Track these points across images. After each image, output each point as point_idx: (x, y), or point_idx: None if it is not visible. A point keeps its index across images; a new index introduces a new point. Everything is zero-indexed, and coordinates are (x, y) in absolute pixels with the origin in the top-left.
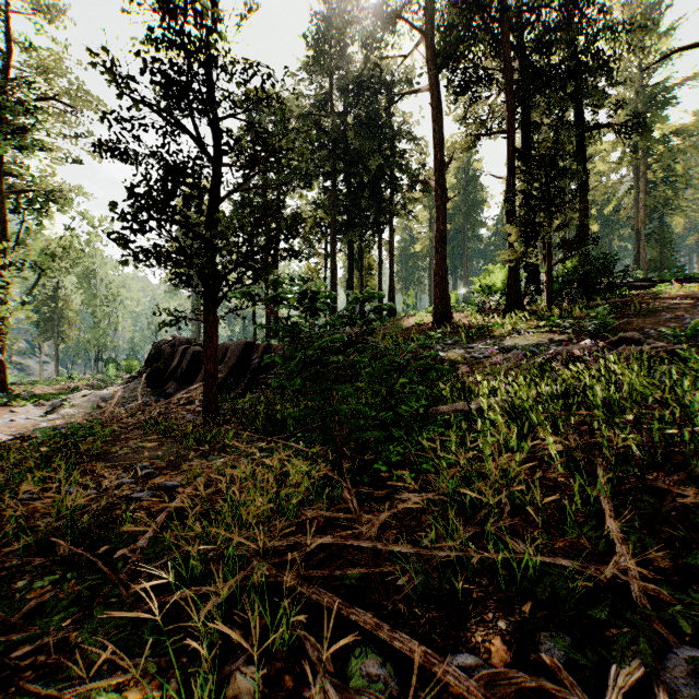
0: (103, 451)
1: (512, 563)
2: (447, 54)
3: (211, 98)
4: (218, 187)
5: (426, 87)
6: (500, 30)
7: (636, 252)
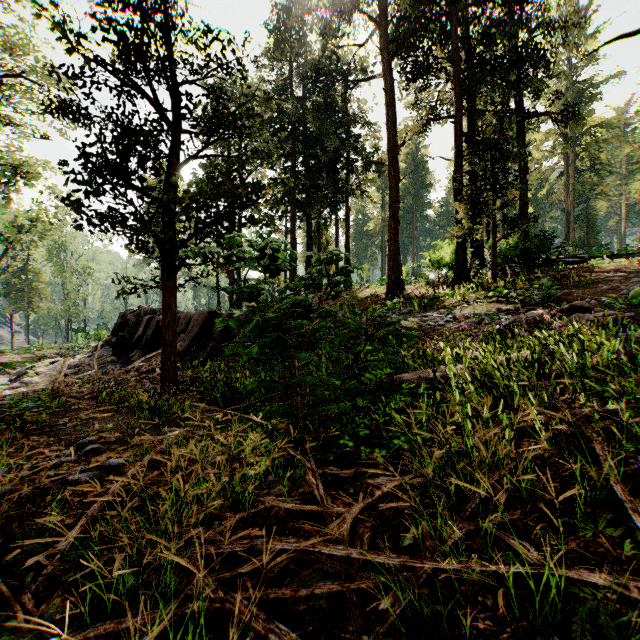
0: (49, 424)
1: (528, 580)
2: (400, 42)
3: (170, 63)
4: (177, 153)
5: (380, 74)
6: (449, 22)
7: (566, 232)
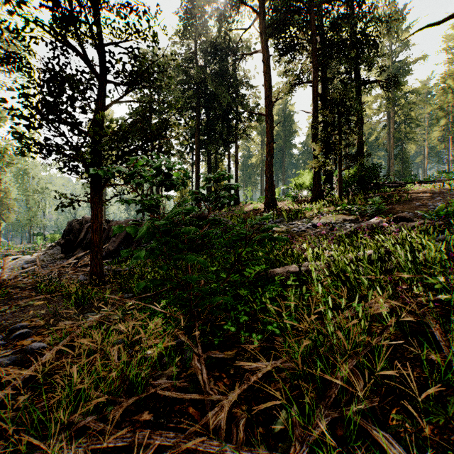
0: None
1: None
2: (274, 27)
3: (97, 28)
4: (103, 98)
5: (260, 50)
6: (308, 14)
7: (388, 166)
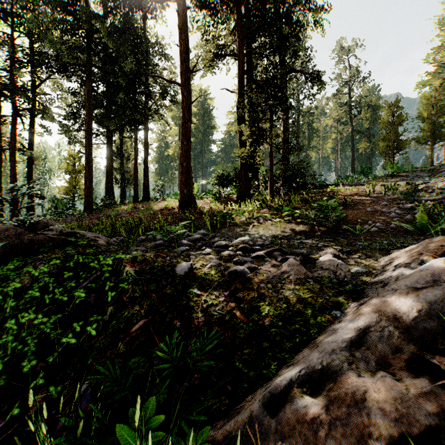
0: None
1: None
2: None
3: None
4: None
5: None
6: None
7: None
